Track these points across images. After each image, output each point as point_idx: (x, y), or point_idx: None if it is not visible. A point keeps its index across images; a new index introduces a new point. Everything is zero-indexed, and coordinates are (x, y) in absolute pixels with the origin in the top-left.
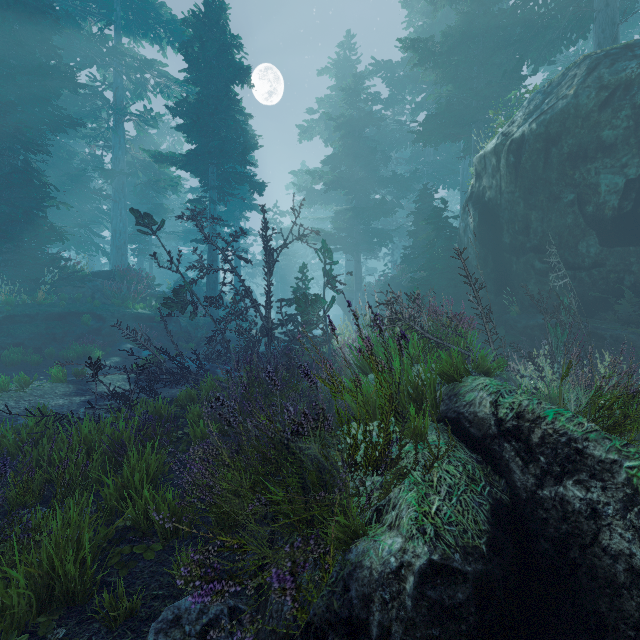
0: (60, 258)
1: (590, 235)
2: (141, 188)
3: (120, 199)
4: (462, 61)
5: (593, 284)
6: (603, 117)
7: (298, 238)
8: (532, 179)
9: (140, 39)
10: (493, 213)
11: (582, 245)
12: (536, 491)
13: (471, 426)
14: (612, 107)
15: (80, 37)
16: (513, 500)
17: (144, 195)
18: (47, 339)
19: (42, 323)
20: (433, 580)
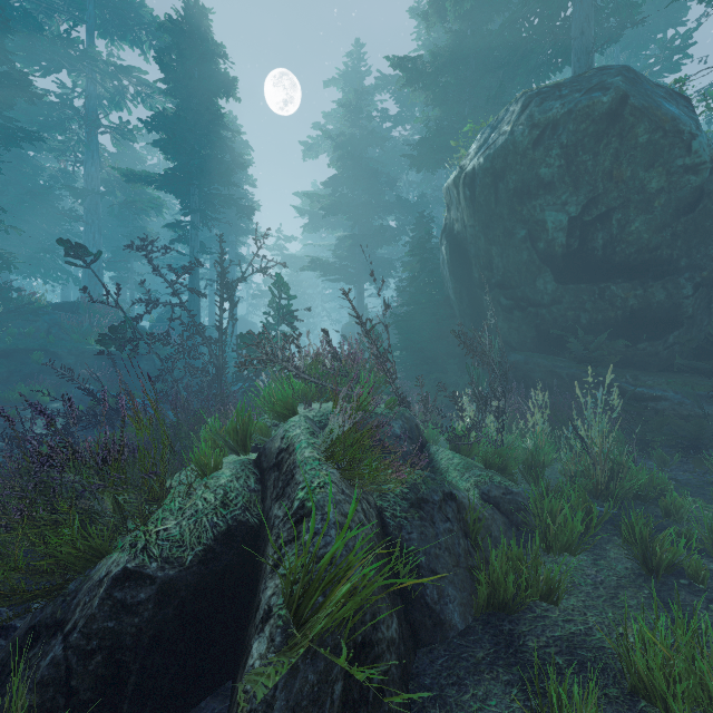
0: (9, 288)
1: (545, 272)
2: (119, 209)
3: (93, 221)
4: (450, 83)
5: (554, 321)
6: (538, 155)
7: (259, 270)
8: (487, 214)
9: (120, 41)
10: (463, 247)
11: (540, 282)
12: (269, 513)
13: (264, 459)
14: (543, 146)
15: (41, 39)
16: (261, 522)
17: (124, 217)
18: None
19: None
20: (123, 584)
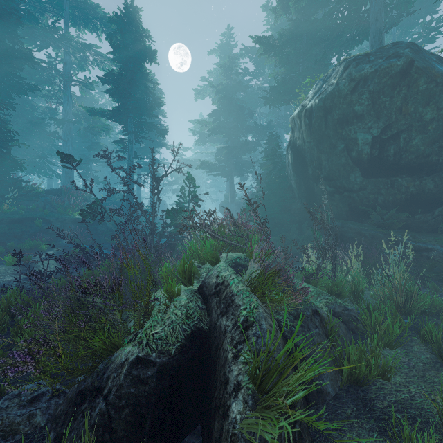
0: (21, 181)
1: (356, 170)
2: (83, 131)
3: (68, 139)
4: (291, 52)
5: (361, 201)
6: (354, 98)
7: (176, 170)
8: (319, 134)
9: (83, 28)
10: (302, 154)
11: (352, 176)
12: (216, 323)
13: (206, 289)
14: (358, 92)
15: (38, 28)
16: (210, 328)
17: (86, 136)
18: (9, 236)
19: (6, 225)
20: (137, 366)
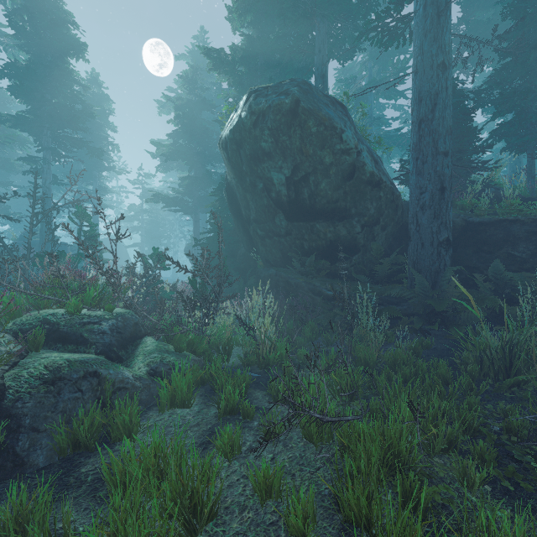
0: None
1: (279, 213)
2: None
3: None
4: (243, 72)
5: (290, 247)
6: (257, 133)
7: (72, 202)
8: (239, 170)
9: None
10: (234, 192)
11: (277, 219)
12: None
13: None
14: (259, 127)
15: None
16: None
17: None
18: None
19: None
20: None
